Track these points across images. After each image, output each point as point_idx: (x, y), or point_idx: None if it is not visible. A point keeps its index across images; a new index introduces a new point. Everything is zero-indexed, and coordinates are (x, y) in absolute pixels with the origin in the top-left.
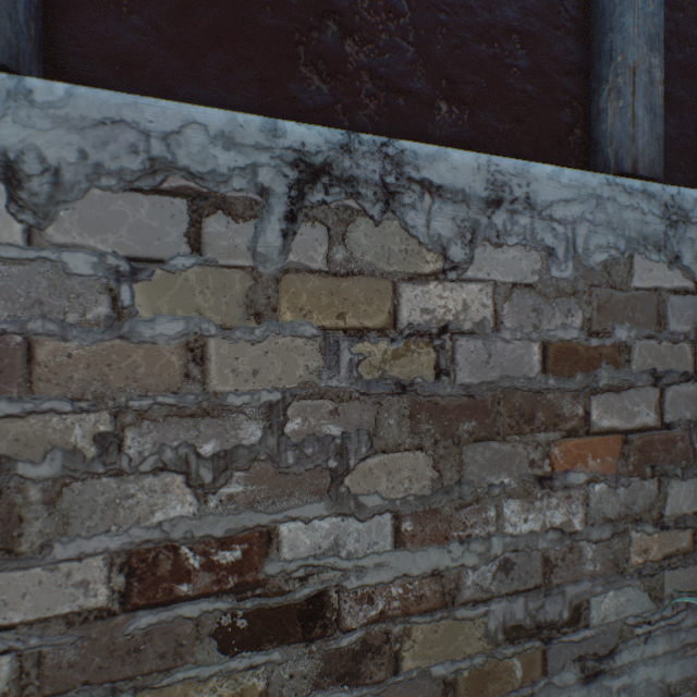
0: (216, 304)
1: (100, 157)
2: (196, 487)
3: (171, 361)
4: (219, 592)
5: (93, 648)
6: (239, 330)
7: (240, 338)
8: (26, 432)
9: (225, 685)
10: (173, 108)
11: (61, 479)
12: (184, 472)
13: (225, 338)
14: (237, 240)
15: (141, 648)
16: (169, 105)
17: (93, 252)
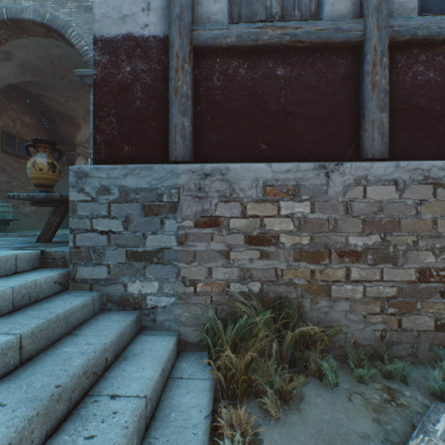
0: (439, 210)
1: (413, 177)
2: (434, 255)
3: (428, 224)
4: (439, 282)
5: (411, 289)
6: (444, 216)
7: (444, 218)
8: (398, 239)
9: (441, 305)
10: (429, 163)
11: (405, 250)
12: (431, 251)
13: (441, 218)
14: (444, 193)
15: (421, 291)
16: (428, 162)
17: (411, 199)
